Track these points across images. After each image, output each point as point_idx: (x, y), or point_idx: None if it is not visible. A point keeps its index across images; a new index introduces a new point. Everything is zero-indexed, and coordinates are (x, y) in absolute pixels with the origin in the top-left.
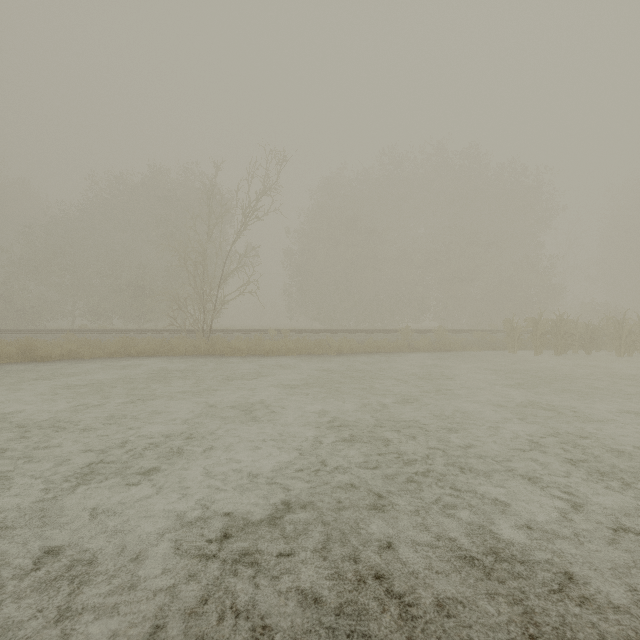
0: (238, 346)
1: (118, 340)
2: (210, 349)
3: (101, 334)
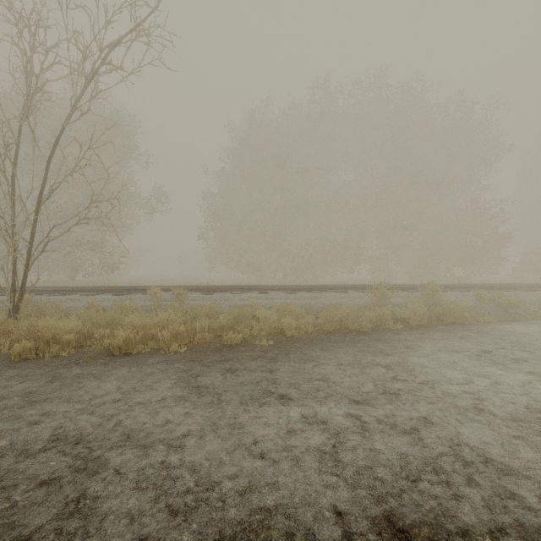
0: (55, 332)
1: None
2: None
3: None
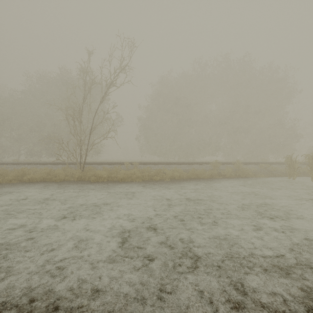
0: (101, 174)
1: (17, 170)
2: (82, 176)
3: (18, 165)
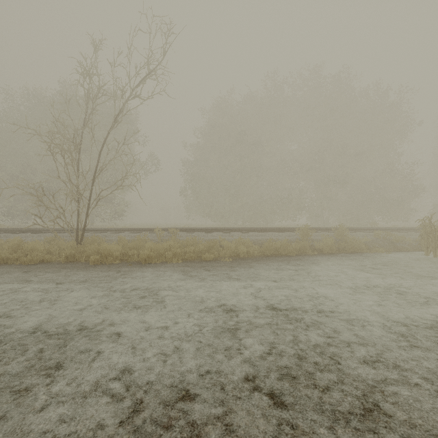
0: (109, 251)
1: None
2: (76, 254)
3: None
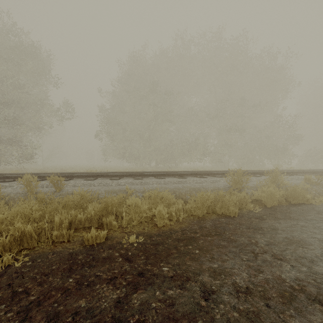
0: None
1: None
2: None
3: None
